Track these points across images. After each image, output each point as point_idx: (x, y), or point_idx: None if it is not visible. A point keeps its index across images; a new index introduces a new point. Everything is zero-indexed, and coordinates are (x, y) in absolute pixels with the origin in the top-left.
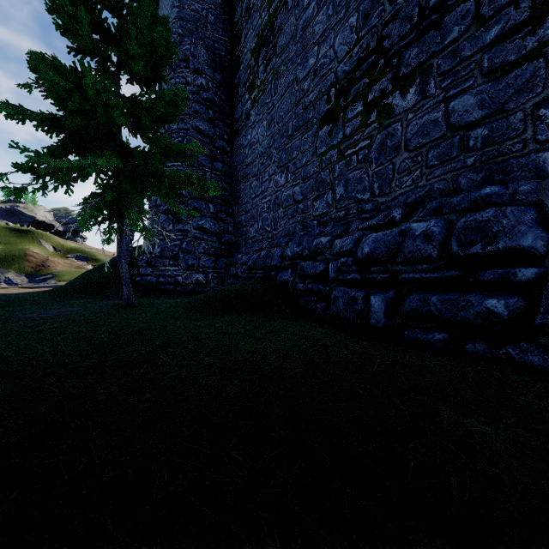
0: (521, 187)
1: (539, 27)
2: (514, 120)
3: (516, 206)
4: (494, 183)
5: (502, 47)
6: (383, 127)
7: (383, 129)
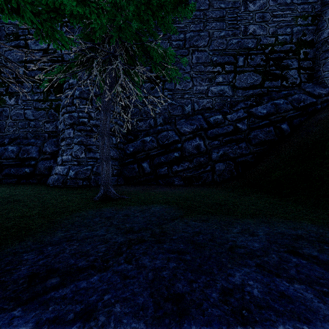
0: (39, 142)
1: (45, 103)
2: (40, 123)
3: (36, 146)
4: (36, 138)
5: (38, 103)
6: (2, 106)
7: (2, 107)
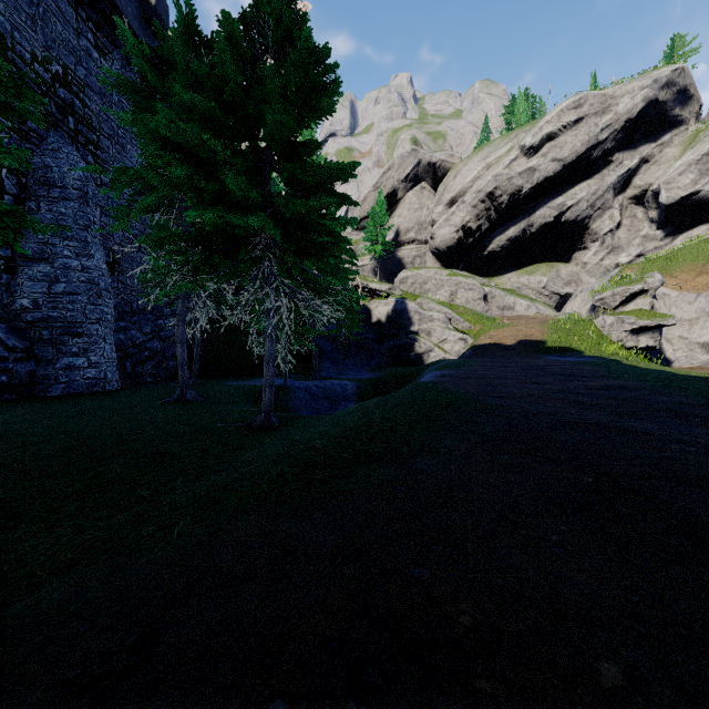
0: None
1: None
2: None
3: None
4: None
5: None
6: None
7: None
